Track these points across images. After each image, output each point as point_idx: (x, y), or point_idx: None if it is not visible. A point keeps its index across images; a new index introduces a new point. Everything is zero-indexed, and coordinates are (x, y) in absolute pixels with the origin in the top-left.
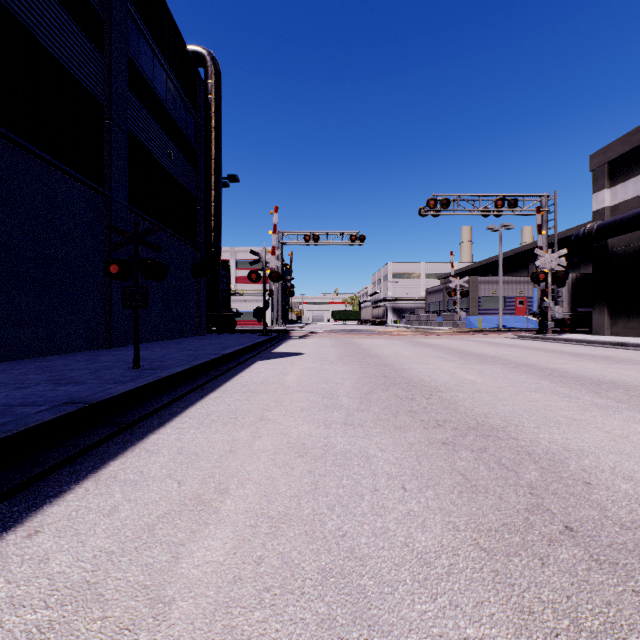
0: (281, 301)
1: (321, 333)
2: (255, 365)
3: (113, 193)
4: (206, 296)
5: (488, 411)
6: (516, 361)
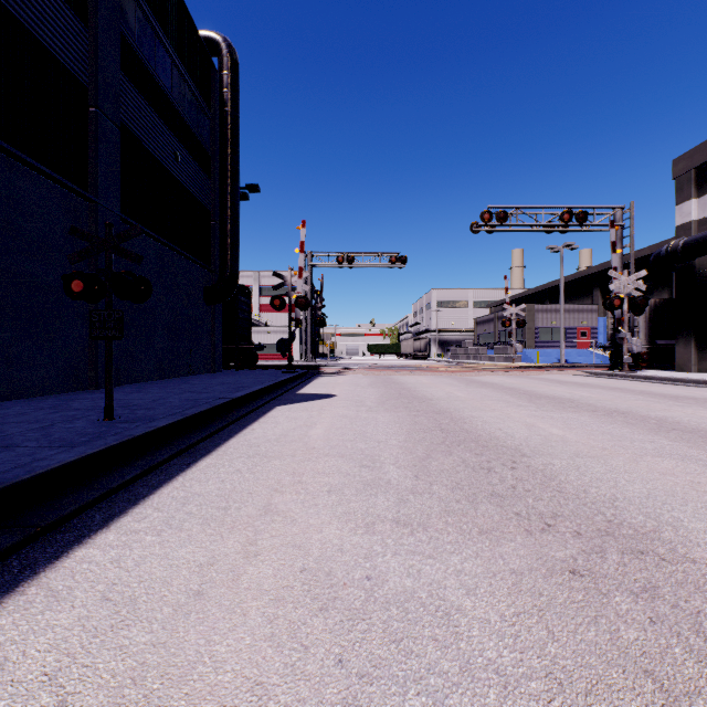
0: (310, 332)
1: (356, 369)
2: (273, 412)
3: (100, 198)
4: (222, 326)
5: (612, 494)
6: (603, 406)
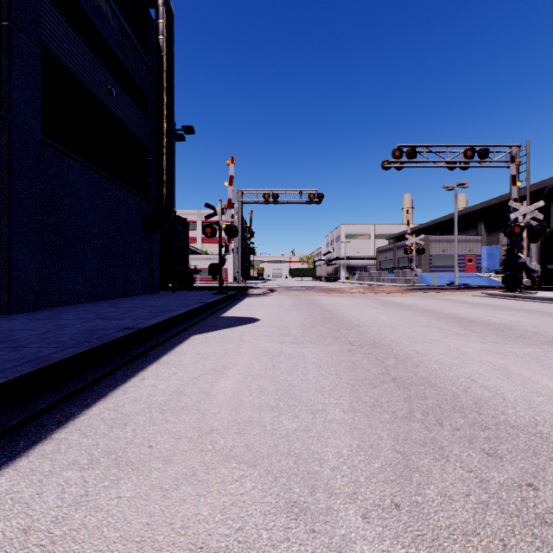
0: (241, 258)
1: (280, 290)
2: (184, 345)
3: (14, 116)
4: (162, 252)
5: None
6: None
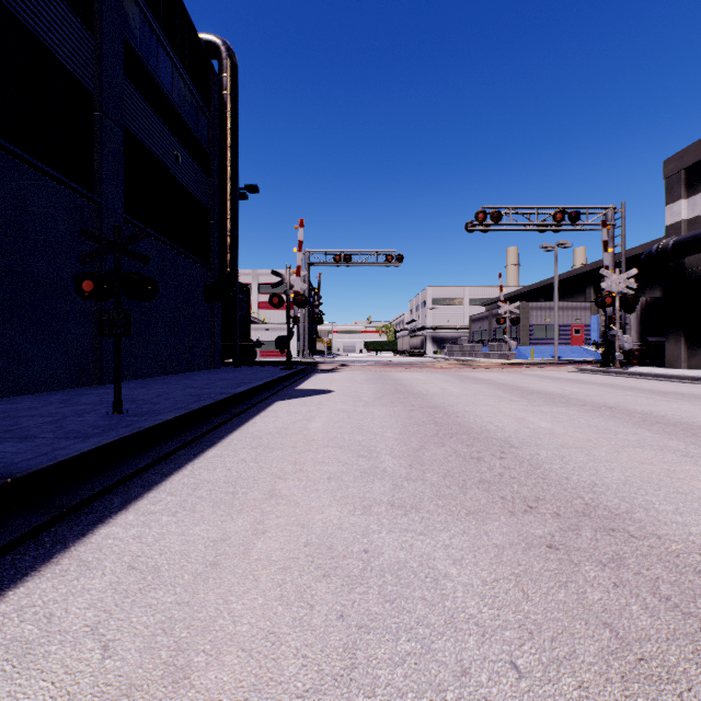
0: (308, 329)
1: (353, 366)
2: (273, 407)
3: (104, 199)
4: (222, 323)
5: (592, 481)
6: (592, 401)
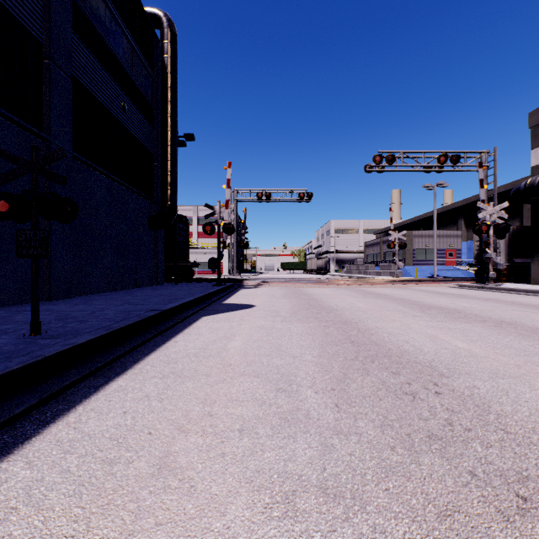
0: (236, 253)
1: (272, 282)
2: (198, 323)
3: (53, 137)
4: (165, 248)
5: None
6: (489, 317)
